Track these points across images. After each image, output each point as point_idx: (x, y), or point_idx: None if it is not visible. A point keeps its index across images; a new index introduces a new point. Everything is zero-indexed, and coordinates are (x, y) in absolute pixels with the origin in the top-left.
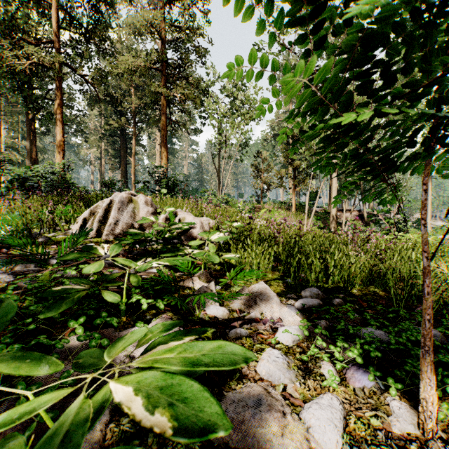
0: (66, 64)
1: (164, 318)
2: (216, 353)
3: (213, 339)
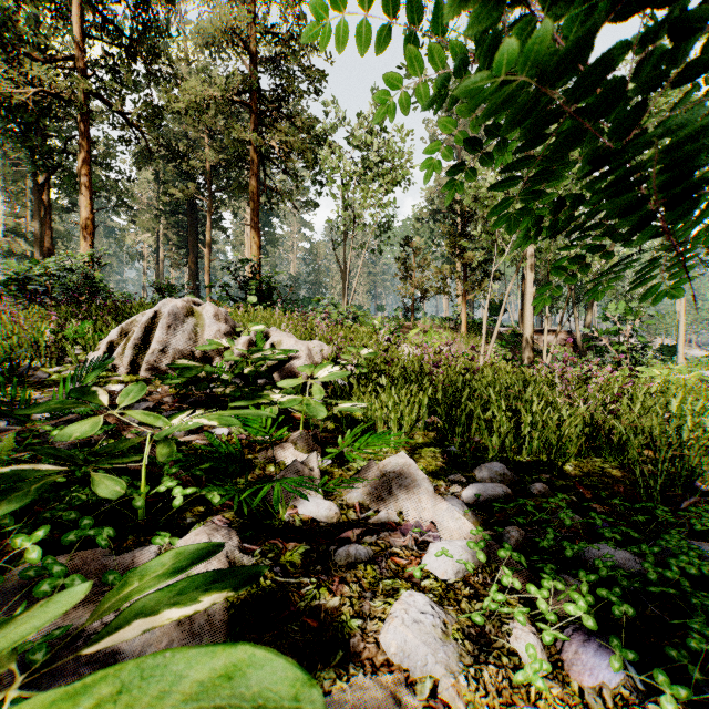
0: (96, 96)
1: (212, 525)
2: (205, 706)
3: (303, 566)
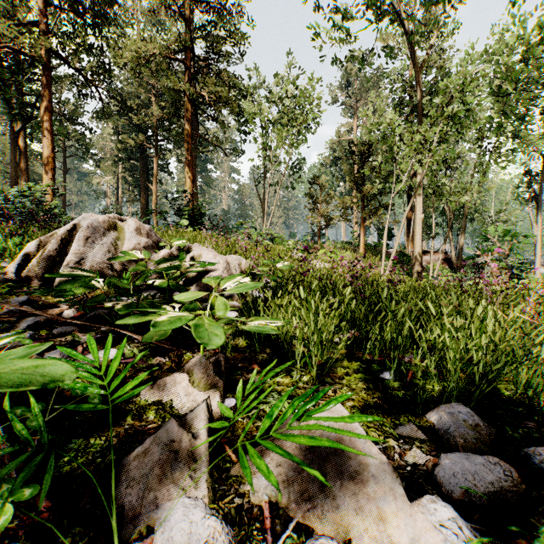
0: (56, 55)
1: None
2: None
3: None
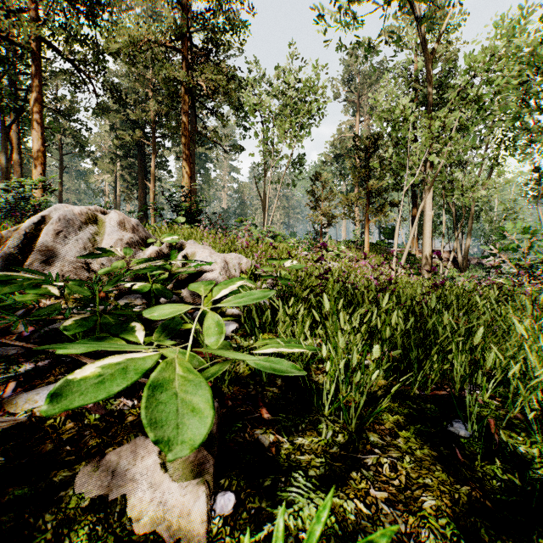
0: (47, 43)
1: None
2: None
3: None
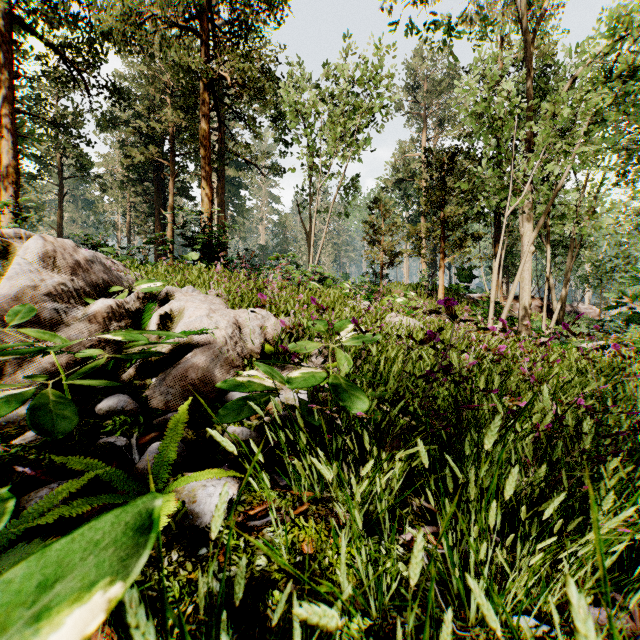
0: (21, 24)
1: None
2: None
3: None
